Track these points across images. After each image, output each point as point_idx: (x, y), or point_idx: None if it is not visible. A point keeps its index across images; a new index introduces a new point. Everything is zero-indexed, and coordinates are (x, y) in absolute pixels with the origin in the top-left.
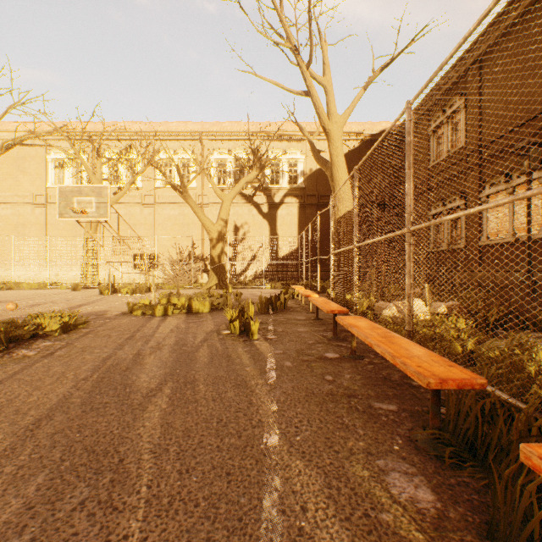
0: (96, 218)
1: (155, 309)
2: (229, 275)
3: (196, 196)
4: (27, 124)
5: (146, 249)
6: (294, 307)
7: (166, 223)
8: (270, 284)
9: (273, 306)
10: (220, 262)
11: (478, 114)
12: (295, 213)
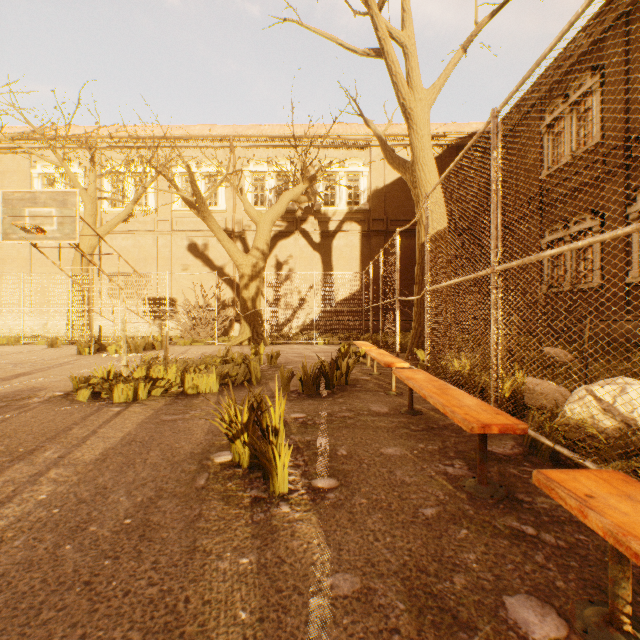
0: (59, 241)
1: (113, 390)
2: (269, 326)
3: (226, 222)
4: (7, 129)
5: (160, 291)
6: (362, 381)
7: (186, 257)
8: (323, 339)
9: (328, 380)
10: (255, 307)
11: (623, 94)
12: (357, 244)
